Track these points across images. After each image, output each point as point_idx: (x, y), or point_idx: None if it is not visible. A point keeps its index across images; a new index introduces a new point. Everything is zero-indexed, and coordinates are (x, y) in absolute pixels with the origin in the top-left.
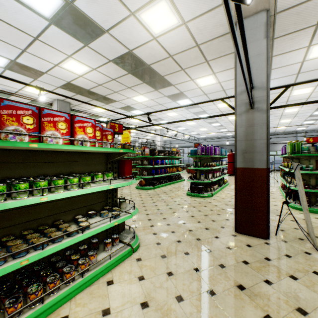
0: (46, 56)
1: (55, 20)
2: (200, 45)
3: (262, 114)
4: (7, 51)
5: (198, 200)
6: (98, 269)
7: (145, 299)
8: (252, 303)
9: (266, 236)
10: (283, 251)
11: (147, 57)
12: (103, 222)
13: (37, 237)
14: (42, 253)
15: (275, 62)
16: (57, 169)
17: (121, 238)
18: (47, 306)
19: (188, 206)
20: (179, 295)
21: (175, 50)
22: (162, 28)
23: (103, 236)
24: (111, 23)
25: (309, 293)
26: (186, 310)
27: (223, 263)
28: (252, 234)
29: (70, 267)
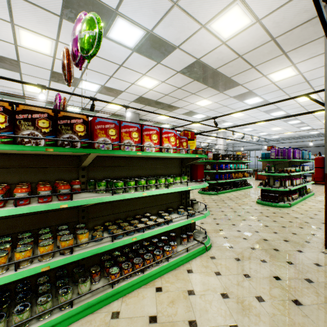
0: (126, 78)
1: (137, 48)
2: (276, 38)
3: None
4: (100, 79)
5: (271, 210)
6: (179, 258)
7: (224, 291)
8: None
9: None
10: None
11: (214, 62)
12: (182, 219)
13: (137, 223)
14: (144, 234)
15: None
16: (146, 171)
17: (194, 236)
18: (147, 276)
19: (260, 215)
20: (259, 296)
21: (245, 49)
22: (233, 31)
23: (178, 232)
24: (182, 39)
25: None
26: (268, 310)
27: (310, 278)
28: None
29: (158, 251)
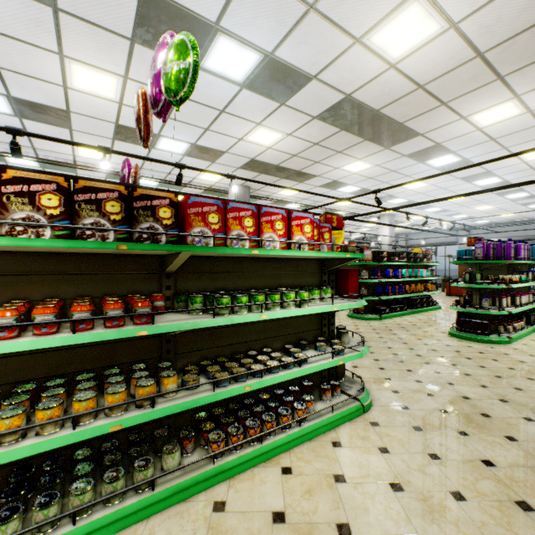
0: (230, 131)
1: (248, 82)
2: (485, 53)
3: None
4: (189, 135)
5: (475, 347)
6: (318, 421)
7: (396, 480)
8: None
9: None
10: None
11: (376, 98)
12: (322, 358)
13: (252, 362)
14: (262, 382)
15: None
16: (265, 281)
17: (342, 388)
18: (267, 449)
19: (455, 355)
20: (456, 492)
21: (429, 75)
22: (408, 46)
23: (315, 379)
24: (322, 64)
25: None
26: (473, 516)
27: None
28: None
29: (285, 409)
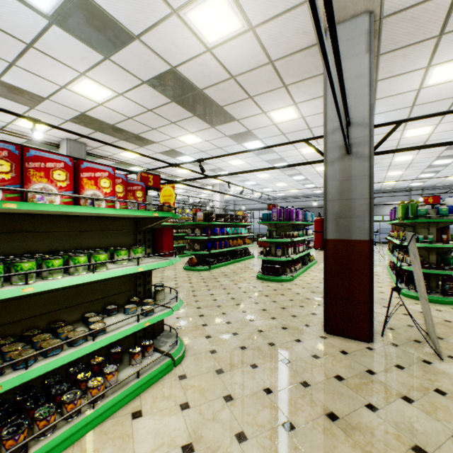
0: (47, 74)
1: (59, 17)
2: (275, 62)
3: (363, 162)
4: None
5: (272, 286)
6: (118, 394)
7: (190, 439)
8: (348, 441)
9: (369, 338)
10: (392, 360)
11: (199, 78)
12: (128, 323)
13: (19, 348)
14: (26, 374)
15: (380, 89)
16: (56, 242)
17: (157, 345)
18: None
19: (258, 295)
20: (241, 432)
21: (238, 68)
22: (220, 35)
23: (129, 342)
24: (143, 25)
25: (430, 423)
26: None
27: (307, 380)
28: (348, 335)
29: (74, 392)
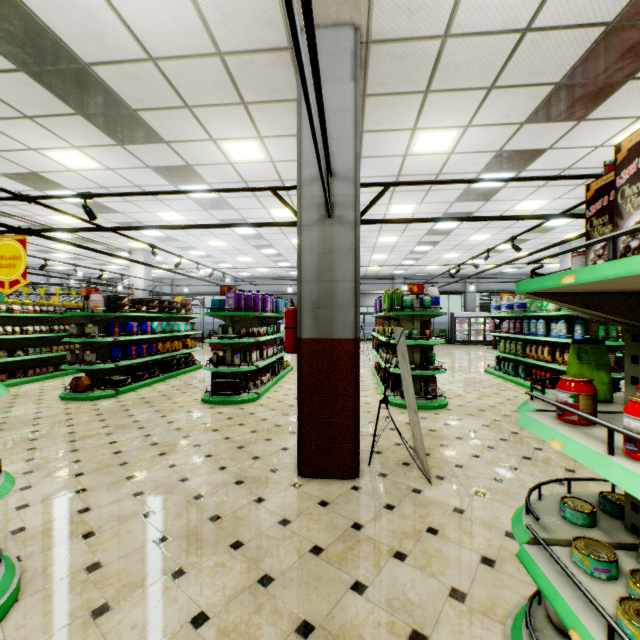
0: None
1: None
2: (226, 56)
3: (348, 231)
4: None
5: (226, 412)
6: None
7: None
8: None
9: (355, 473)
10: (382, 499)
11: (79, 37)
12: None
13: None
14: None
15: (367, 144)
16: None
17: None
18: None
19: (202, 430)
20: None
21: (162, 45)
22: None
23: None
24: None
25: (426, 585)
26: None
27: (269, 571)
28: (330, 474)
29: None
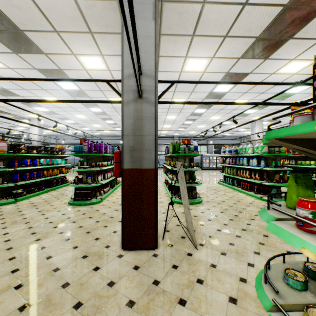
0: None
1: None
2: None
3: (151, 106)
4: None
5: (82, 210)
6: None
7: None
8: None
9: (155, 246)
10: (170, 261)
11: None
12: None
13: None
14: None
15: (161, 64)
16: None
17: None
18: None
19: (66, 222)
20: None
21: None
22: None
23: None
24: None
25: None
26: None
27: None
28: (140, 247)
29: None
